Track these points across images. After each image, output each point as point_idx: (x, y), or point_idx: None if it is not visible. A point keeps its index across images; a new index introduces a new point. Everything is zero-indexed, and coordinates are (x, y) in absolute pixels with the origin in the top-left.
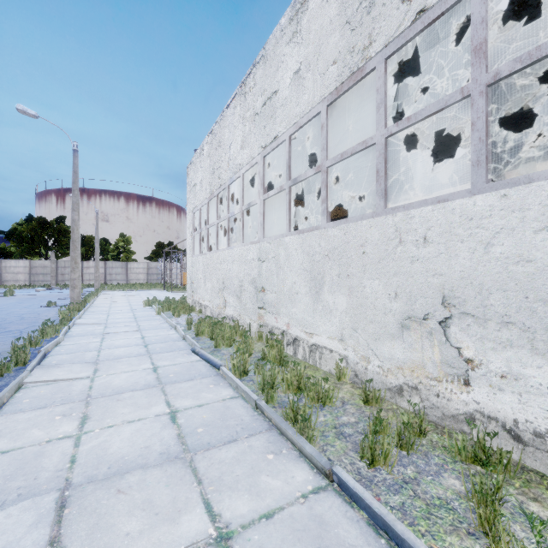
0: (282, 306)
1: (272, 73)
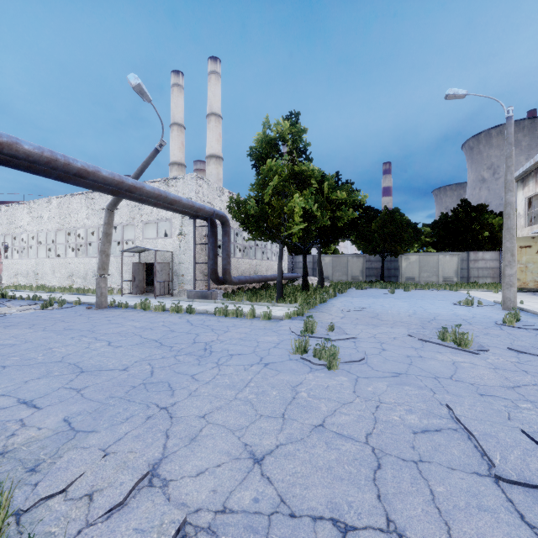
0: (44, 278)
1: (41, 210)
